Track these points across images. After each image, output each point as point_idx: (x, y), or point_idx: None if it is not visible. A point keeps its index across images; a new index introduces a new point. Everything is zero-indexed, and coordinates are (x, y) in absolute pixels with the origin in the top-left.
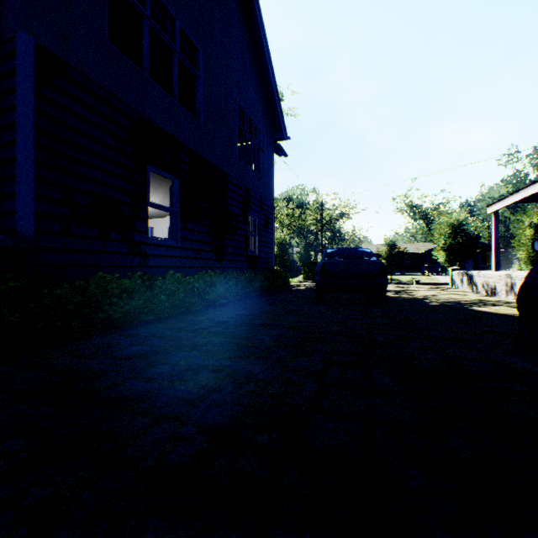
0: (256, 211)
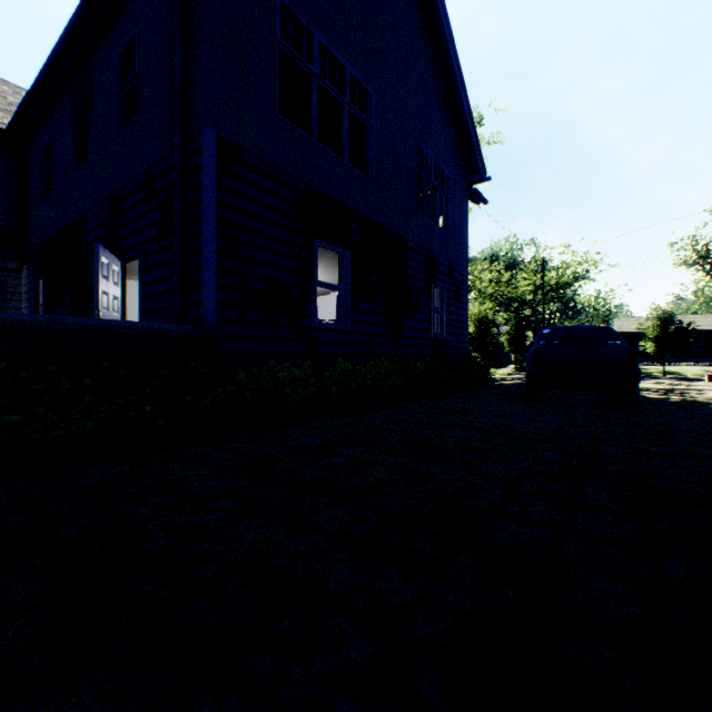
0: (443, 281)
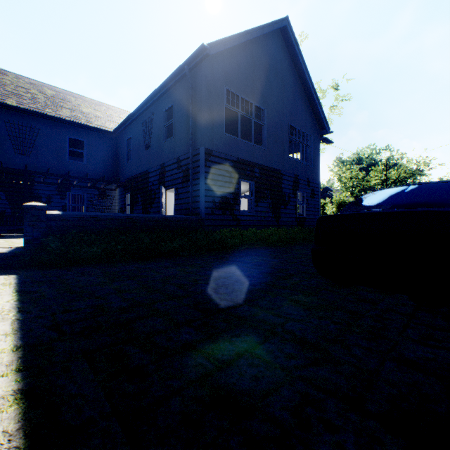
0: (304, 188)
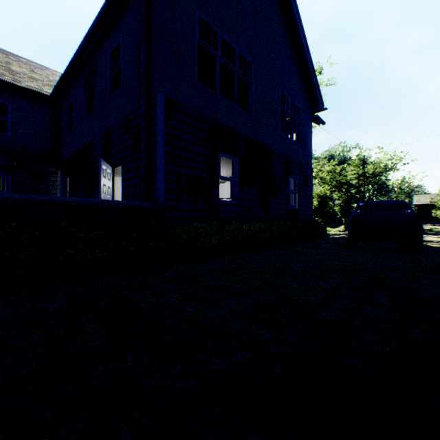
0: (296, 173)
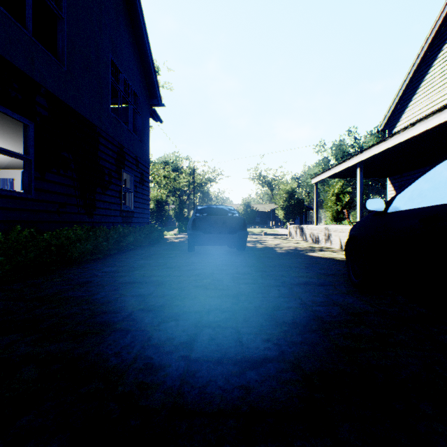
0: (132, 168)
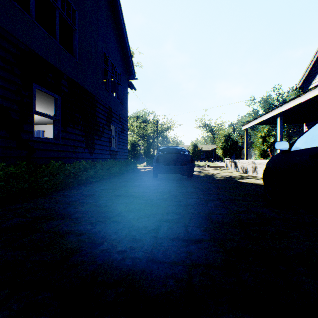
0: (116, 122)
